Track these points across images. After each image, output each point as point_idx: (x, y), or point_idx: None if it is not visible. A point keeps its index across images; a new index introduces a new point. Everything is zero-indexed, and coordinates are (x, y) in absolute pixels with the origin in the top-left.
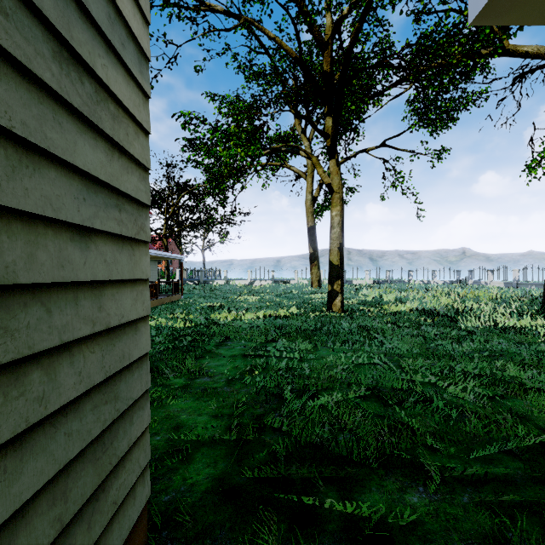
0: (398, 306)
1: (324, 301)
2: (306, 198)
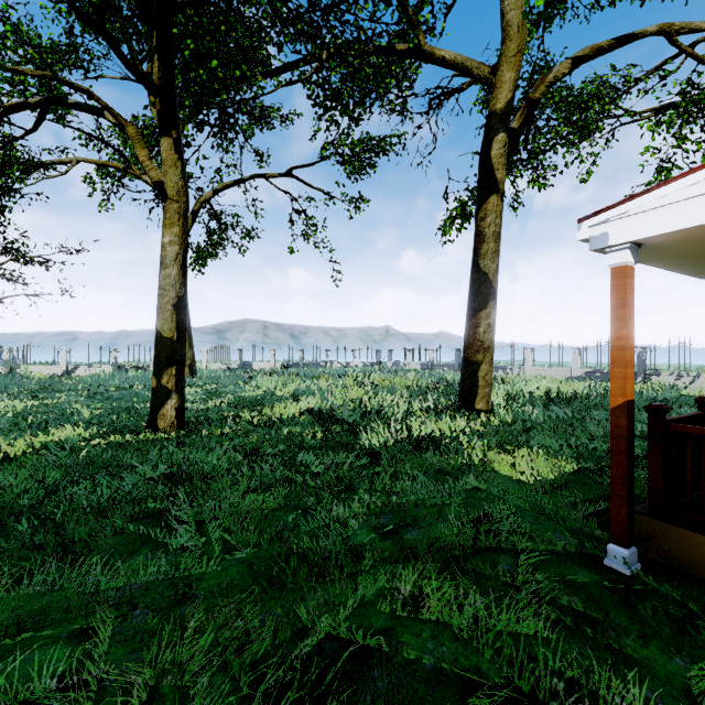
0: (288, 406)
1: None
2: None
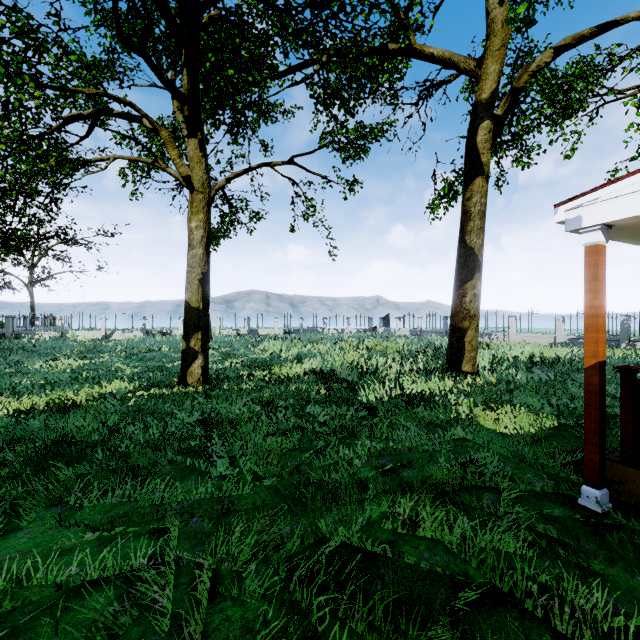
0: (293, 367)
1: None
2: (188, 215)
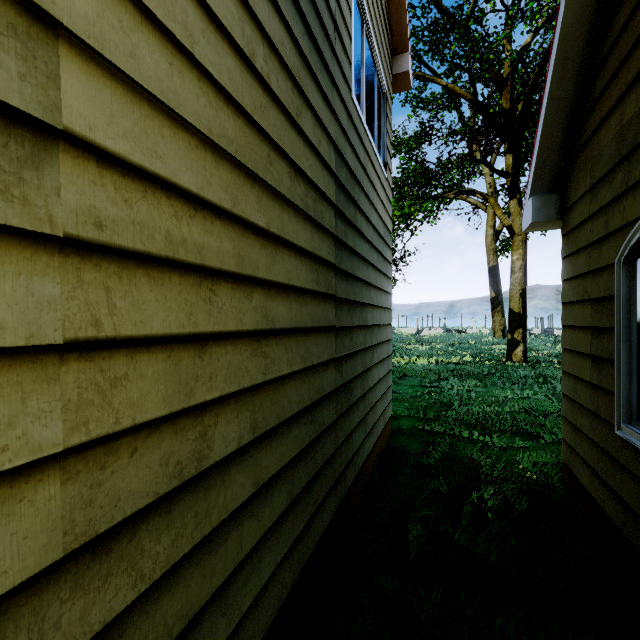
0: None
1: (505, 352)
2: (486, 234)
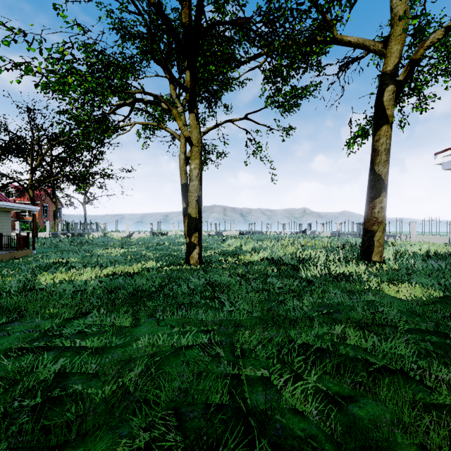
0: (253, 255)
1: None
2: (179, 157)
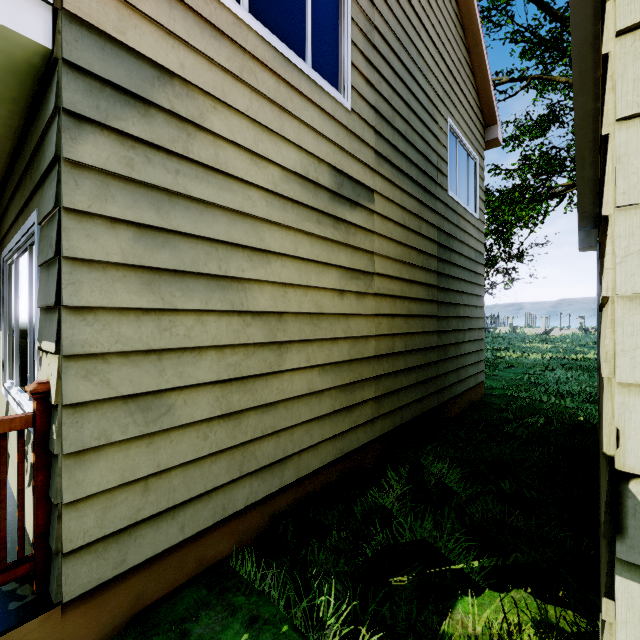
0: None
1: None
2: None
